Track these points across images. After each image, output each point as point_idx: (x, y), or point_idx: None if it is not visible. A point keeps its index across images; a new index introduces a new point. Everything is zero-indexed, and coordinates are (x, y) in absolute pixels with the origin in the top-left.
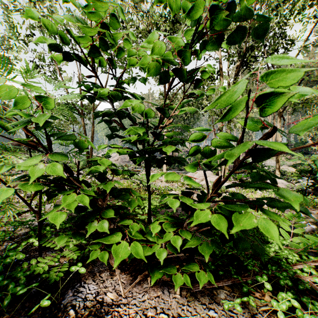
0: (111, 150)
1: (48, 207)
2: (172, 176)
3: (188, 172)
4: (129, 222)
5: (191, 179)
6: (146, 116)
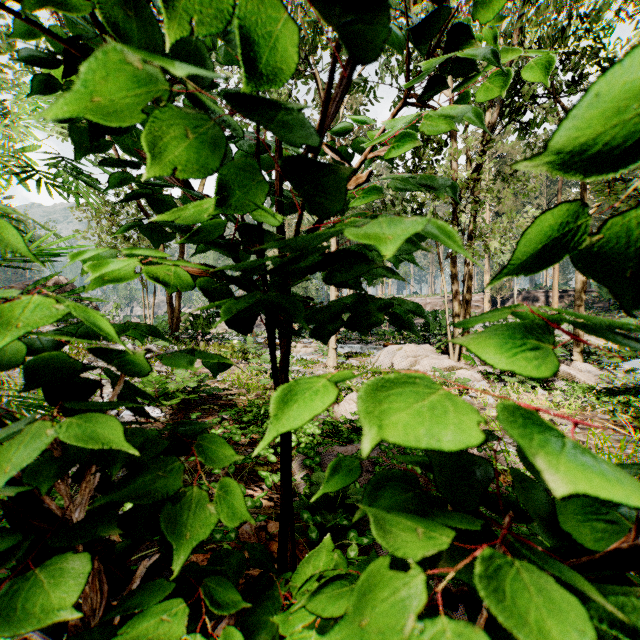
0: (105, 264)
1: None
2: (416, 401)
3: (381, 346)
4: (167, 634)
5: (552, 427)
6: (255, 73)
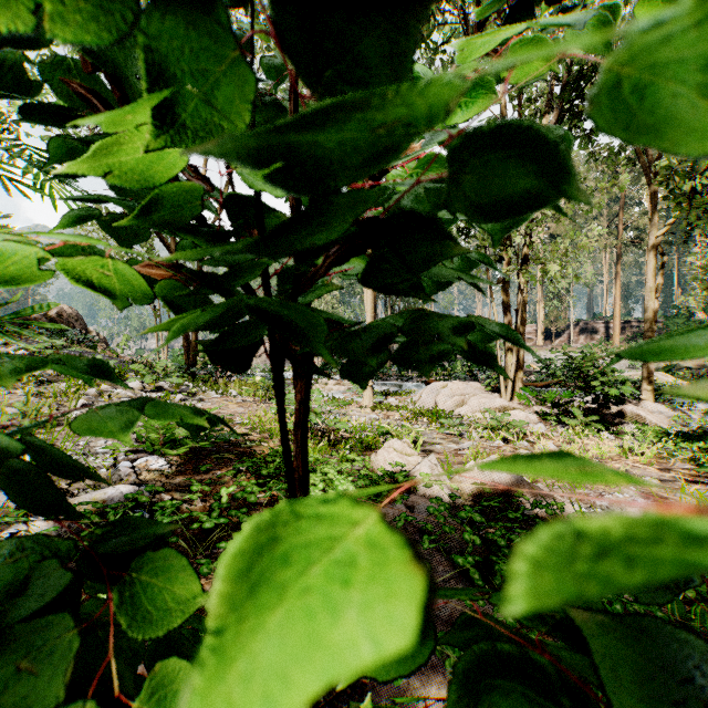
0: None
1: (3, 502)
2: None
3: (423, 384)
4: None
5: None
6: None
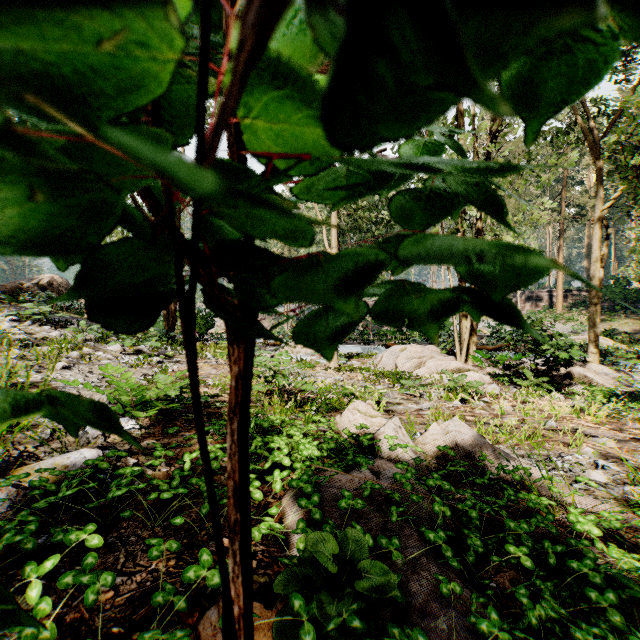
0: None
1: None
2: None
3: (384, 347)
4: None
5: None
6: None
